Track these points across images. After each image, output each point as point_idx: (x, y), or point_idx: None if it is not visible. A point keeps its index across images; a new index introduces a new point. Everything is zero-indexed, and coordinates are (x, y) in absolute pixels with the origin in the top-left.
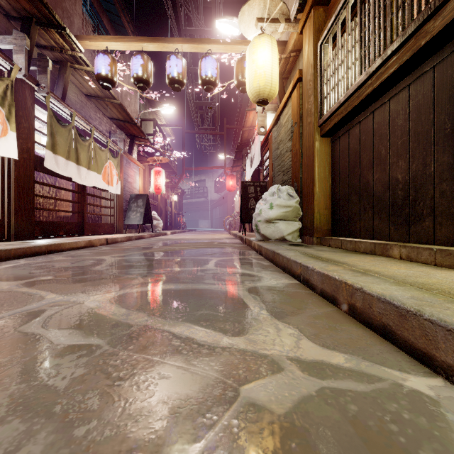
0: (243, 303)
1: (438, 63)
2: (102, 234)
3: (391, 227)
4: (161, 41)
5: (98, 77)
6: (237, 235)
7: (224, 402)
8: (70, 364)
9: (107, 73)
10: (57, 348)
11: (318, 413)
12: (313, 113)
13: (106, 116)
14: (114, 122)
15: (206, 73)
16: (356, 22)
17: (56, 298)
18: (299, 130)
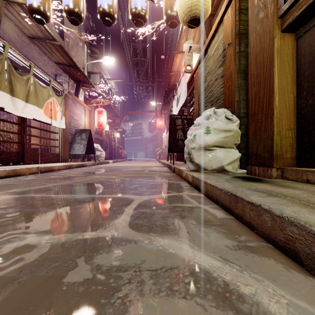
0: None
1: None
2: (45, 163)
3: None
4: None
5: (30, 9)
6: (165, 163)
7: None
8: None
9: (38, 4)
10: None
11: None
12: (272, 0)
13: (51, 60)
14: (61, 67)
15: (136, 5)
16: None
17: None
18: (234, 49)
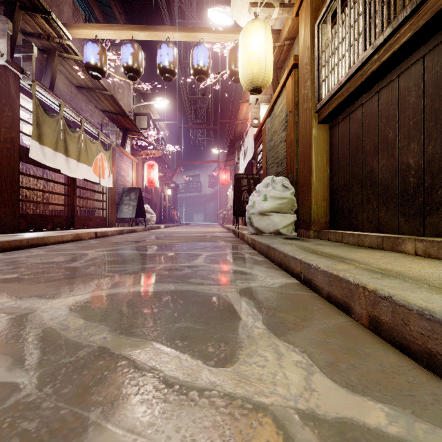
0: (233, 311)
1: None
2: (93, 227)
3: (401, 218)
4: (152, 29)
5: (87, 66)
6: (230, 228)
7: None
8: None
9: (96, 62)
10: None
11: None
12: (310, 98)
13: (97, 109)
14: (106, 115)
15: (198, 62)
16: None
17: (6, 303)
18: (293, 119)
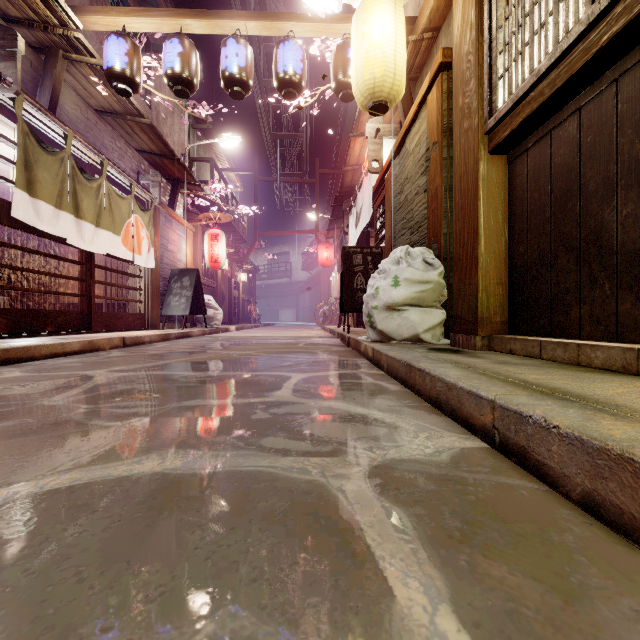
0: (365, 556)
1: None
2: (123, 330)
3: None
4: (212, 16)
5: (109, 74)
6: (335, 331)
7: None
8: None
9: (123, 67)
10: None
11: None
12: (476, 110)
13: (131, 147)
14: (146, 157)
15: (286, 67)
16: None
17: None
18: (441, 153)
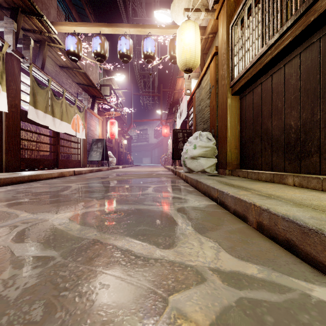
0: (173, 221)
1: (323, 35)
2: (71, 168)
3: (286, 161)
4: (114, 26)
5: (68, 53)
6: (170, 168)
7: (154, 313)
8: (25, 274)
9: (74, 49)
10: (17, 260)
11: (239, 325)
12: (226, 78)
13: (74, 82)
14: (80, 86)
15: (147, 49)
16: (259, 7)
17: (27, 216)
18: (215, 90)
